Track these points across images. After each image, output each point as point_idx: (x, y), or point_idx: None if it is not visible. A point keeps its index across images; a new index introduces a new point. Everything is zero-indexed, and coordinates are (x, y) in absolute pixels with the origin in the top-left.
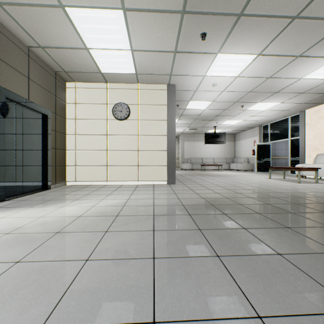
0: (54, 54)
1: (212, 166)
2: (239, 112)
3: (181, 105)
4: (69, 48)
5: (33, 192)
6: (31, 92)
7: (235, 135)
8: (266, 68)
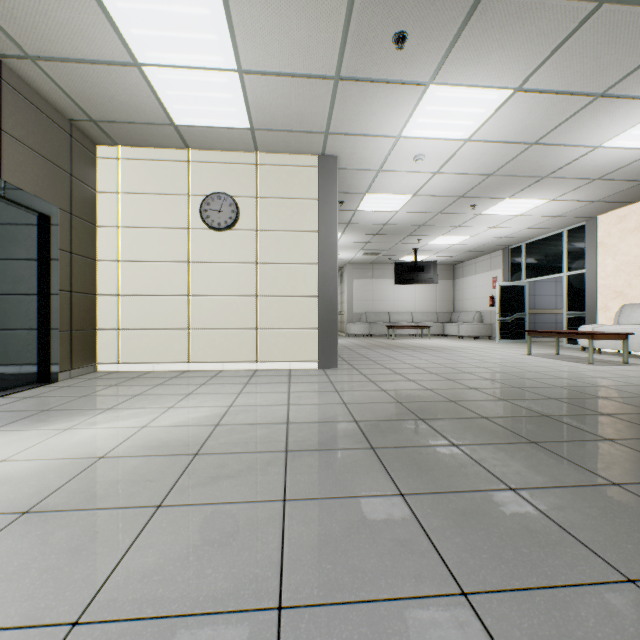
0: (63, 78)
1: (409, 329)
2: (466, 219)
3: (348, 202)
4: (96, 63)
5: (12, 391)
6: (6, 162)
7: (455, 267)
8: (529, 121)
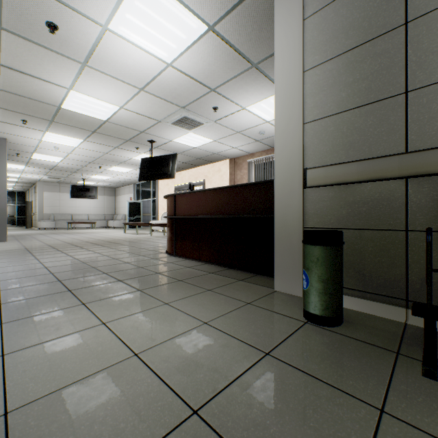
0: None
1: (85, 224)
2: (102, 170)
3: (24, 154)
4: None
5: None
6: None
7: (116, 189)
8: (98, 148)
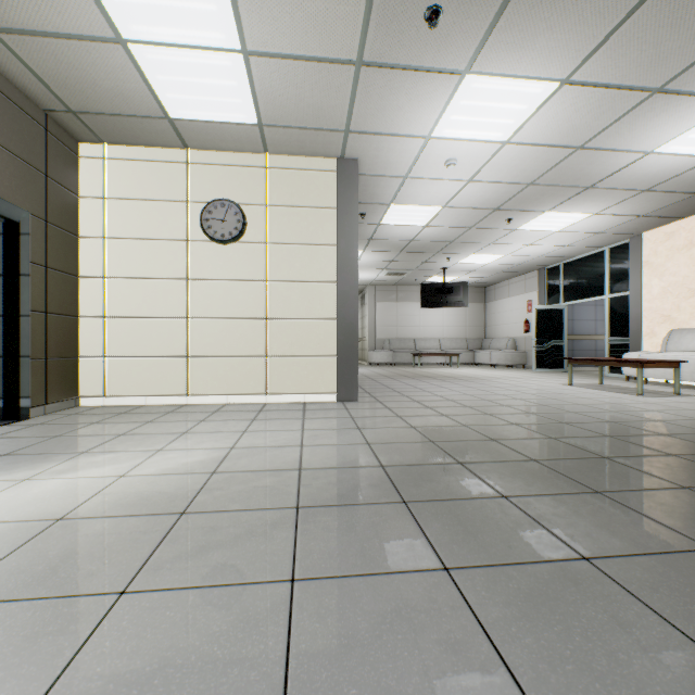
0: (32, 56)
1: (437, 357)
2: (501, 235)
3: (371, 215)
4: (72, 38)
5: None
6: None
7: (487, 289)
8: (576, 120)
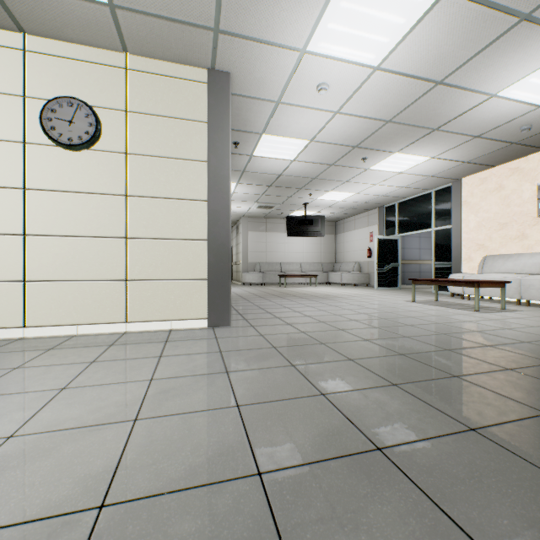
0: None
1: (299, 278)
2: (355, 174)
3: (244, 144)
4: None
5: None
6: None
7: (337, 223)
8: (445, 47)
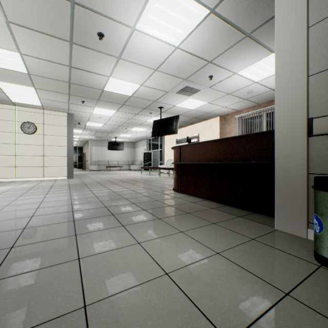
0: None
1: (116, 167)
2: (127, 131)
3: (82, 123)
4: None
5: None
6: None
7: (135, 143)
8: (125, 115)
